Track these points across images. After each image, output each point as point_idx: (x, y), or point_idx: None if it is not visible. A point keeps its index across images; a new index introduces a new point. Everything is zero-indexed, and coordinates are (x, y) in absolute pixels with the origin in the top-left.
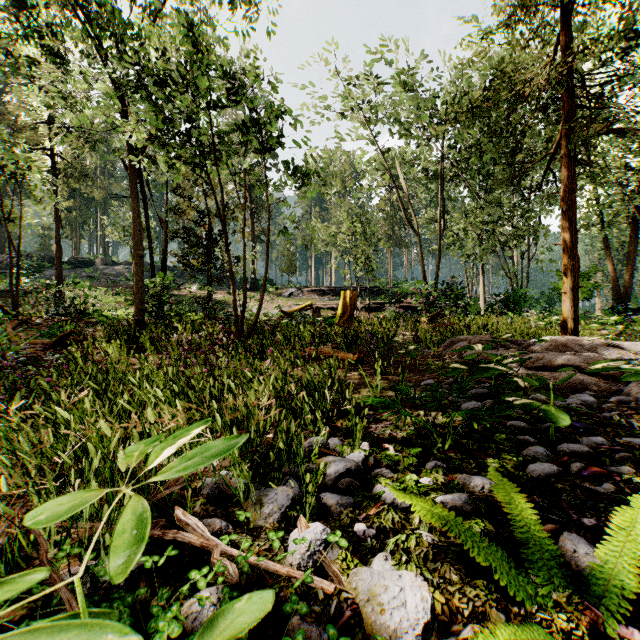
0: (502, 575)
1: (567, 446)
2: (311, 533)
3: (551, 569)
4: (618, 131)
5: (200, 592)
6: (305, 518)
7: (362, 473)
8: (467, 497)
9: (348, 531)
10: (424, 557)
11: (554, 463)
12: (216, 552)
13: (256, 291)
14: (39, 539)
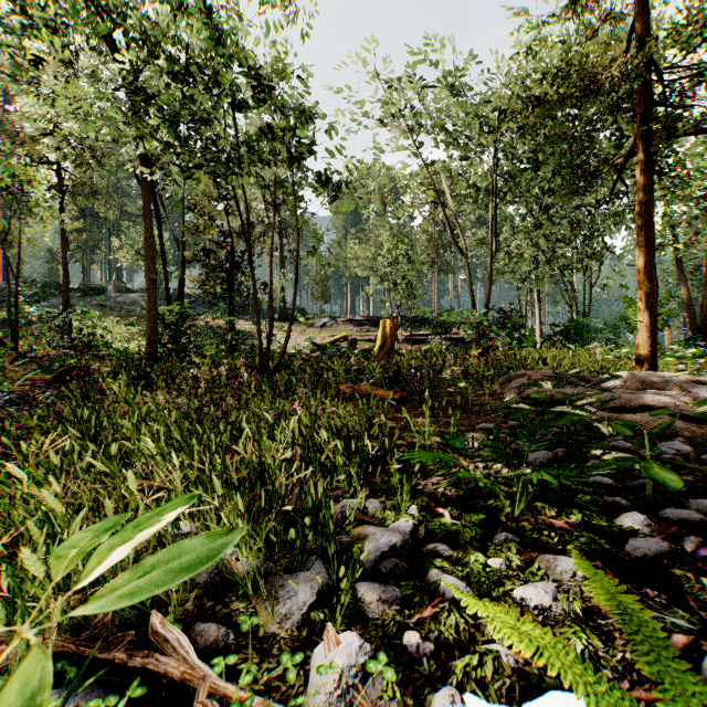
0: None
1: (672, 512)
2: (343, 654)
3: None
4: (705, 131)
5: None
6: (335, 621)
7: (411, 549)
8: (555, 589)
9: (395, 645)
10: (507, 693)
11: (660, 536)
12: (202, 689)
13: (285, 321)
14: None
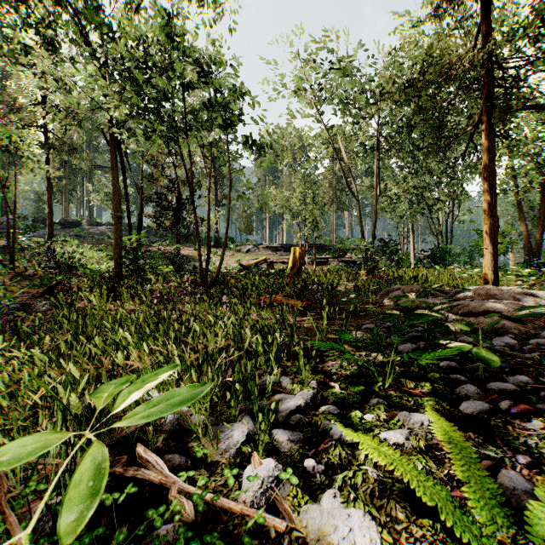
0: (448, 515)
1: (496, 385)
2: (264, 470)
3: (494, 508)
4: (533, 107)
5: (157, 529)
6: (259, 453)
7: (311, 409)
8: (408, 433)
9: (298, 467)
10: (370, 493)
11: (485, 400)
12: (174, 489)
13: (219, 248)
14: (1, 480)
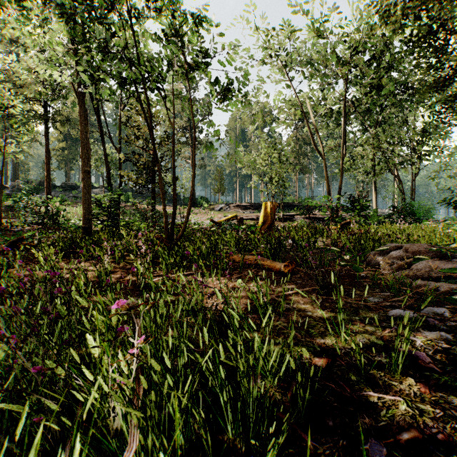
0: None
1: None
2: None
3: None
4: None
5: None
6: None
7: None
8: None
9: None
10: None
11: None
12: None
13: (195, 206)
14: None
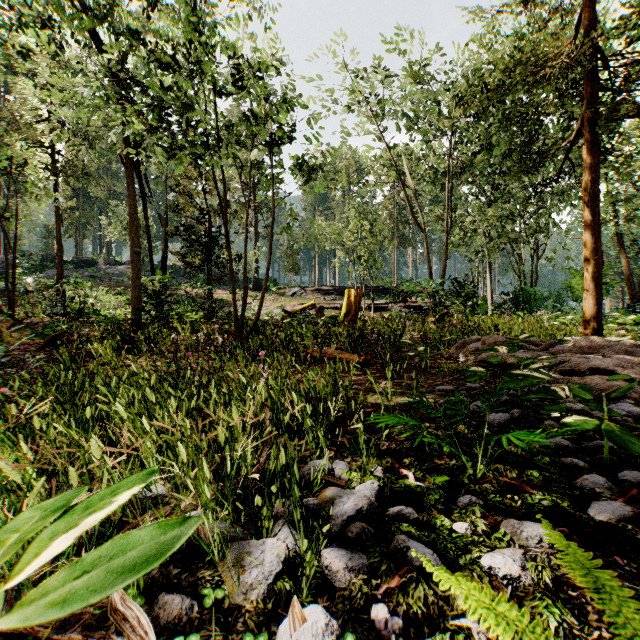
0: None
1: (631, 474)
2: (308, 633)
3: None
4: None
5: None
6: (301, 592)
7: (376, 512)
8: (522, 557)
9: (362, 619)
10: None
11: (621, 499)
12: None
13: (259, 291)
14: None
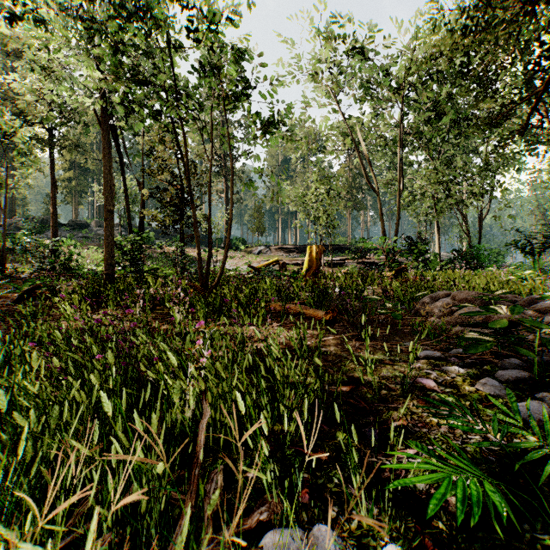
0: None
1: None
2: None
3: None
4: None
5: None
6: None
7: None
8: None
9: None
10: None
11: None
12: None
13: (229, 249)
14: None
